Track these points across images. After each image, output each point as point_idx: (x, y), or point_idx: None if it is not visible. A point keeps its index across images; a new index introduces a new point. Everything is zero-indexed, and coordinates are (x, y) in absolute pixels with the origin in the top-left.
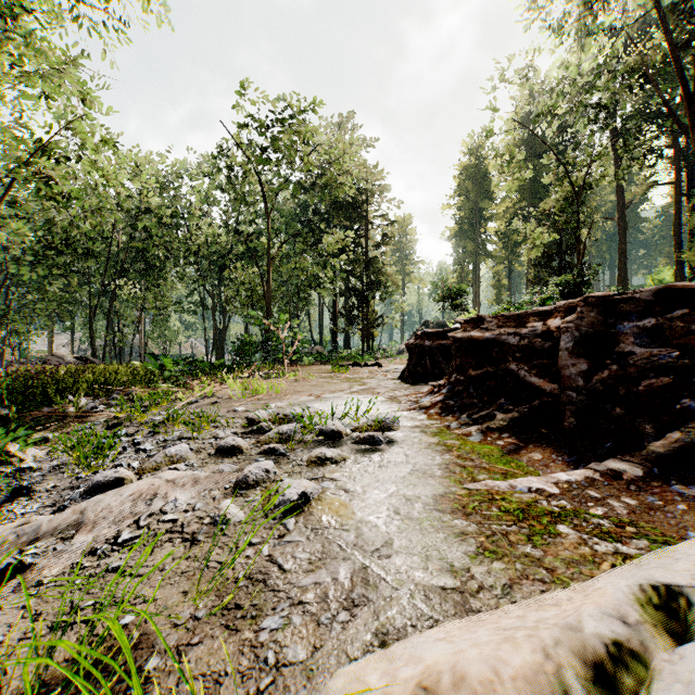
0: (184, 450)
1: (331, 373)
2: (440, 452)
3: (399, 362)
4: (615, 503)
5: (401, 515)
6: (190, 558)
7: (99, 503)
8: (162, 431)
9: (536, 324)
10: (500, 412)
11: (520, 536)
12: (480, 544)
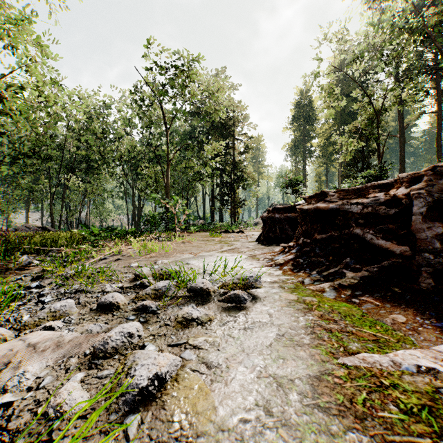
0: (68, 305)
1: (209, 237)
2: (301, 311)
3: (255, 230)
4: None
5: (273, 416)
6: None
7: None
8: (67, 284)
9: (378, 194)
10: (348, 270)
11: None
12: None
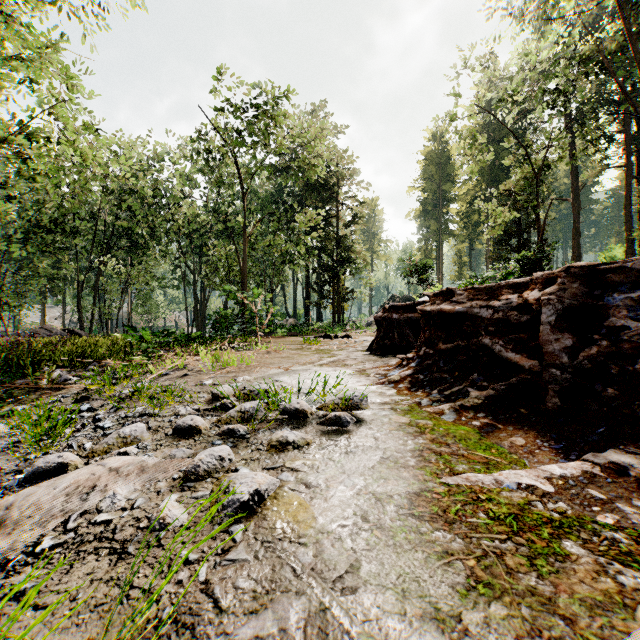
0: (139, 429)
1: (303, 344)
2: (412, 434)
3: (367, 333)
4: (625, 508)
5: (370, 522)
6: (111, 581)
7: (29, 497)
8: (126, 406)
9: (511, 296)
10: (473, 388)
11: (519, 559)
12: (470, 571)
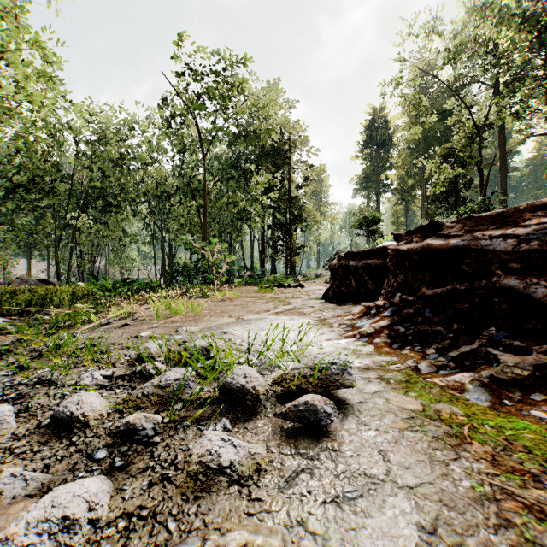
0: None
1: (258, 293)
2: (445, 443)
3: (317, 283)
4: None
5: None
6: None
7: None
8: (34, 366)
9: None
10: (498, 349)
11: None
12: None
